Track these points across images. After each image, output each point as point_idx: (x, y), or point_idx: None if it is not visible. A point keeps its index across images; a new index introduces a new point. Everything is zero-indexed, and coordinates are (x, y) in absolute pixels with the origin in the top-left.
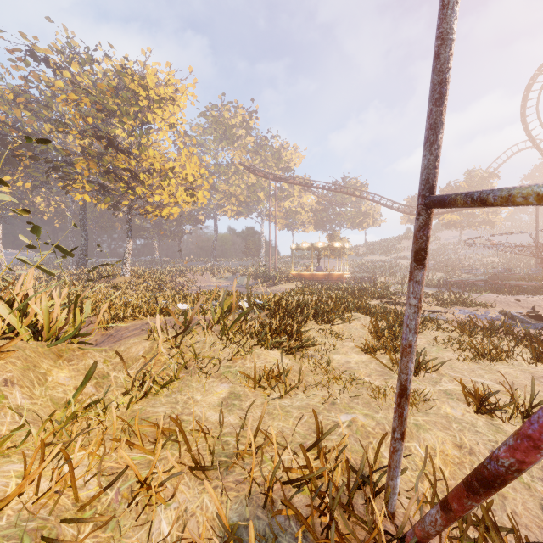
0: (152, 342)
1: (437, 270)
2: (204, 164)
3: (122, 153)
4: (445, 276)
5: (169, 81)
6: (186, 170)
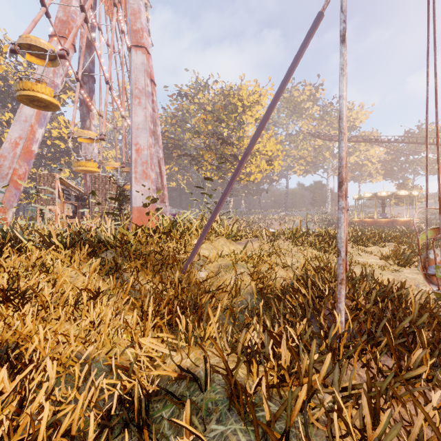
0: (260, 243)
1: None
2: (278, 141)
3: (229, 145)
4: None
5: (255, 91)
6: (266, 148)
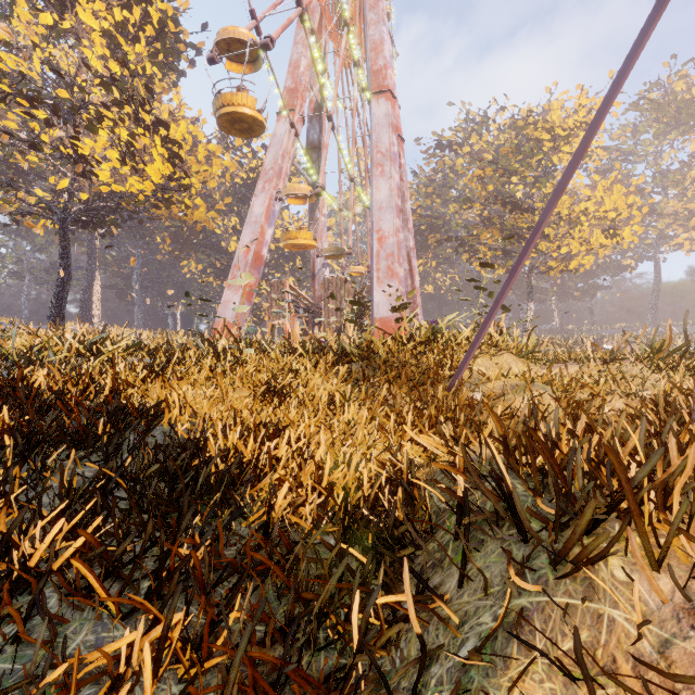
0: (581, 367)
1: None
2: (632, 188)
3: (525, 212)
4: None
5: (579, 106)
6: (603, 206)
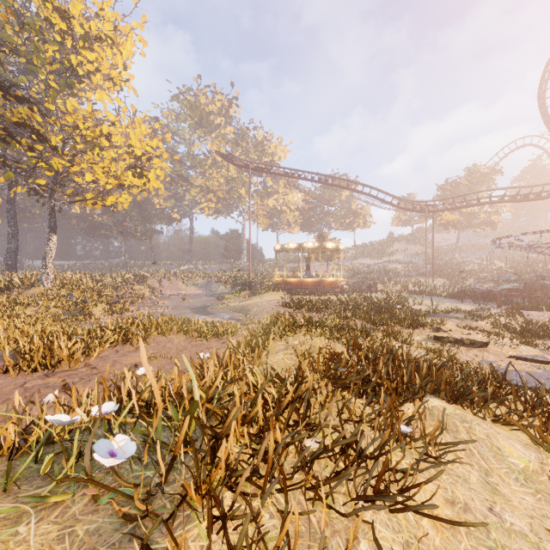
0: None
1: (438, 275)
2: (159, 136)
3: (17, 101)
4: (447, 282)
5: (102, 10)
6: (131, 141)
